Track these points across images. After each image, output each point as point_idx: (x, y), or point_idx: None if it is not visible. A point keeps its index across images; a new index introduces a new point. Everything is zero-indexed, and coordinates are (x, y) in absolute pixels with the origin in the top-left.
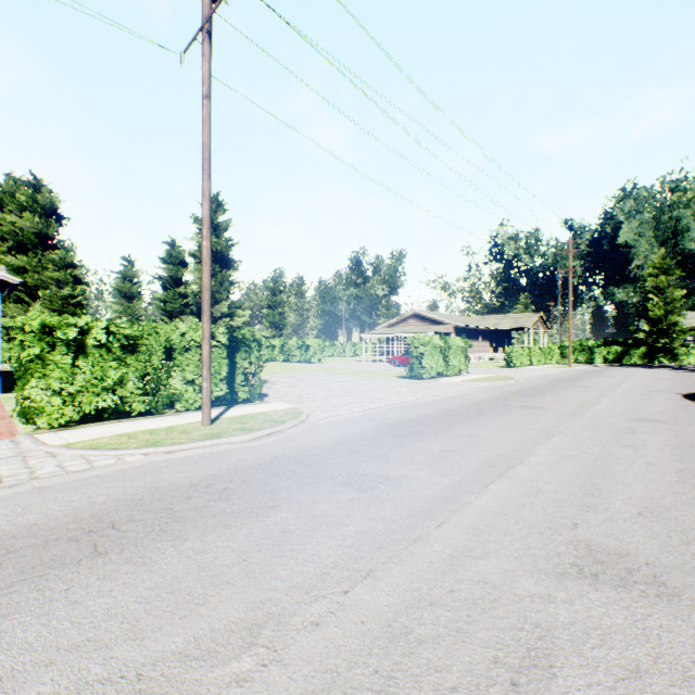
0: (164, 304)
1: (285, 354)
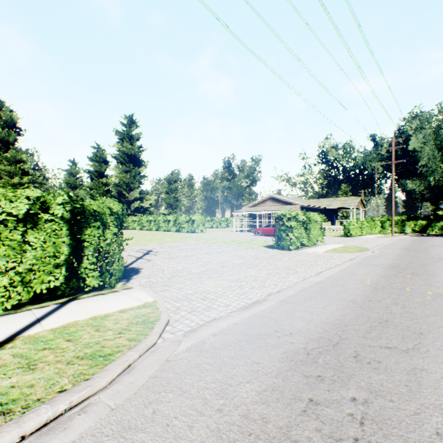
0: (91, 191)
1: (176, 226)
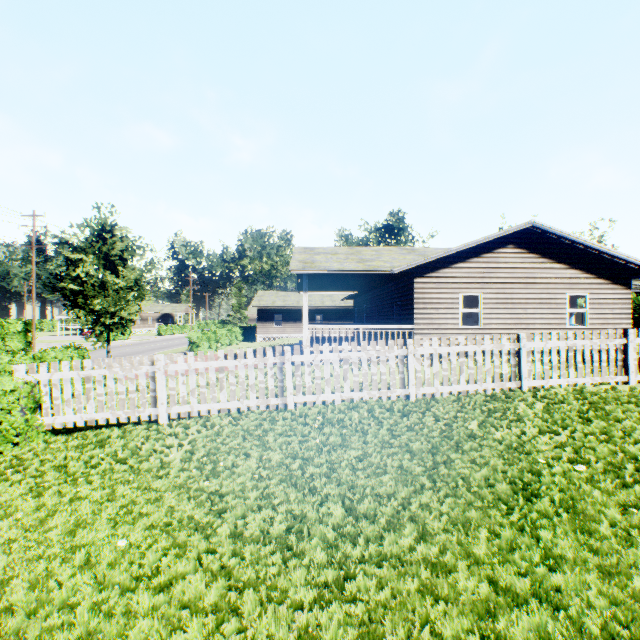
0: None
1: None
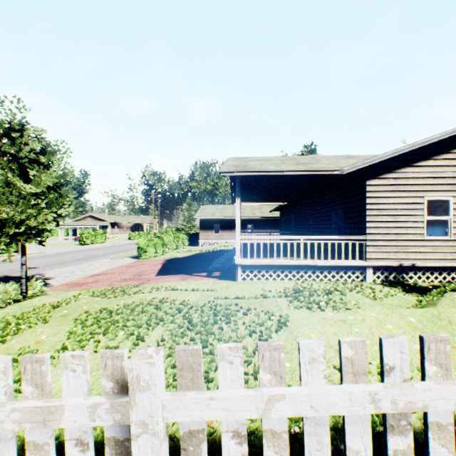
0: None
1: None
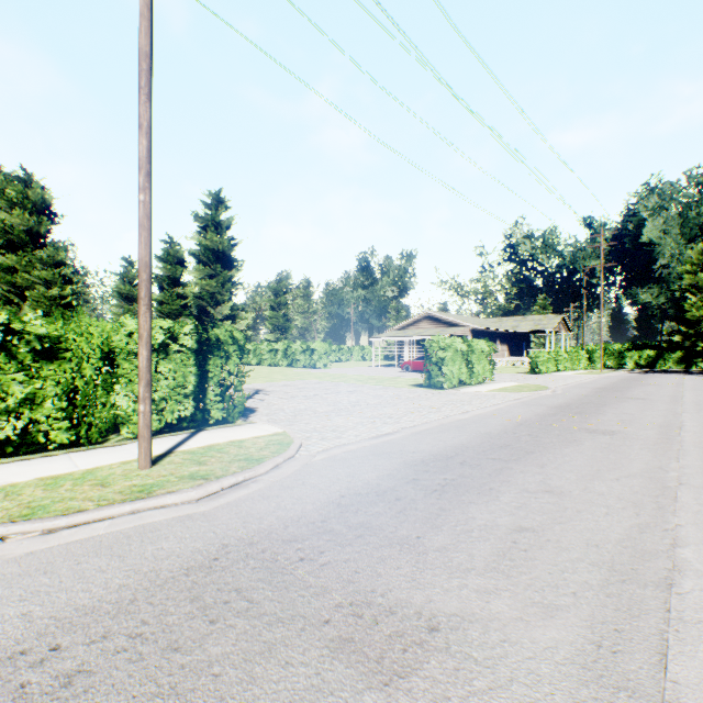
0: (161, 306)
1: (288, 359)
